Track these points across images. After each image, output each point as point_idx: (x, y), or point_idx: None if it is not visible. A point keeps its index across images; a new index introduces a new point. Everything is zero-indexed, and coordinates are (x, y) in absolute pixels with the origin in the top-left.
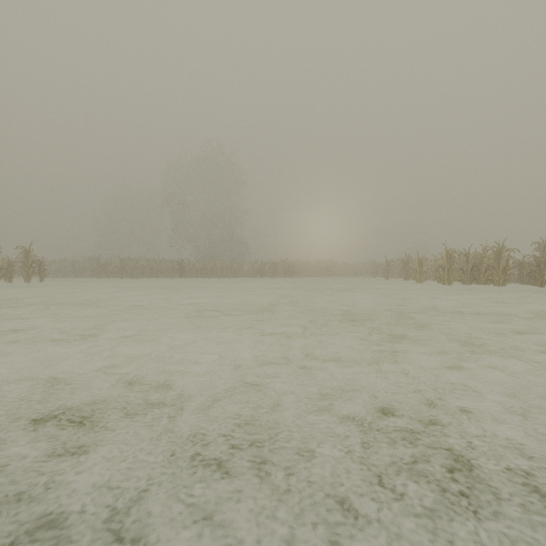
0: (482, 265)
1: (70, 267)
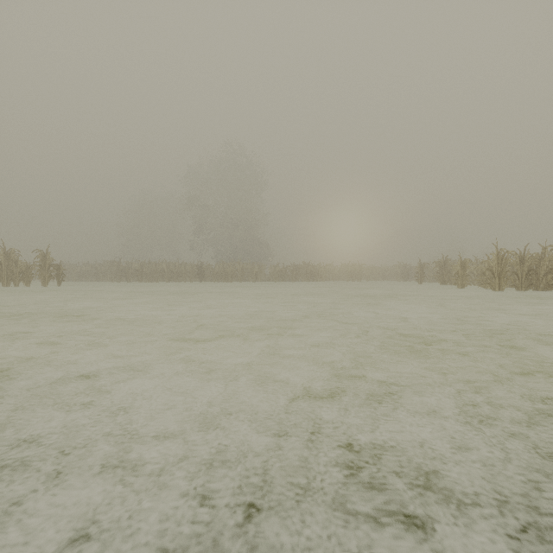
0: (540, 268)
1: (92, 271)
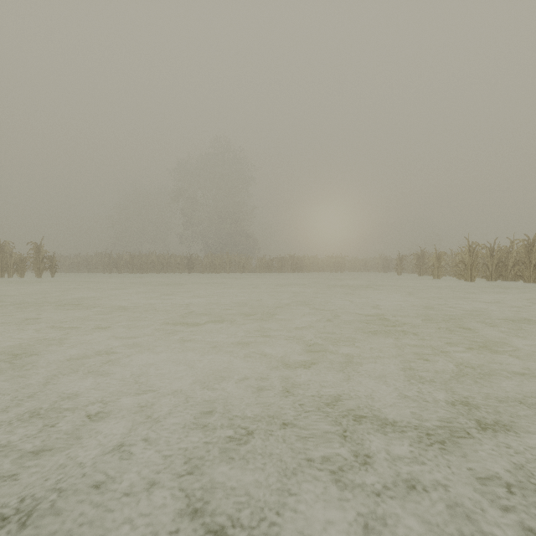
0: (509, 260)
1: (84, 262)
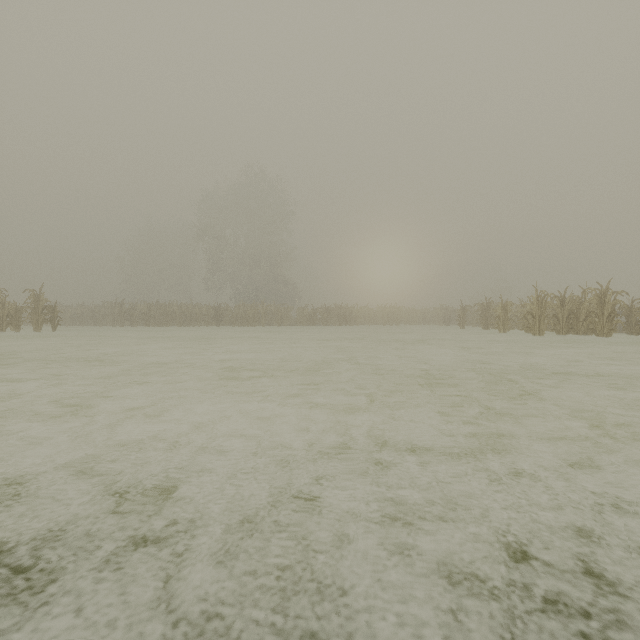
0: (581, 311)
1: (89, 313)
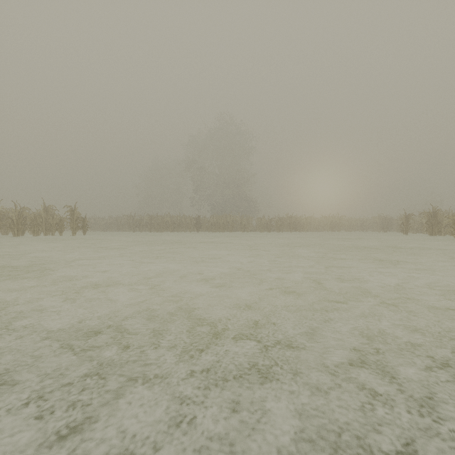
0: None
1: (115, 223)
